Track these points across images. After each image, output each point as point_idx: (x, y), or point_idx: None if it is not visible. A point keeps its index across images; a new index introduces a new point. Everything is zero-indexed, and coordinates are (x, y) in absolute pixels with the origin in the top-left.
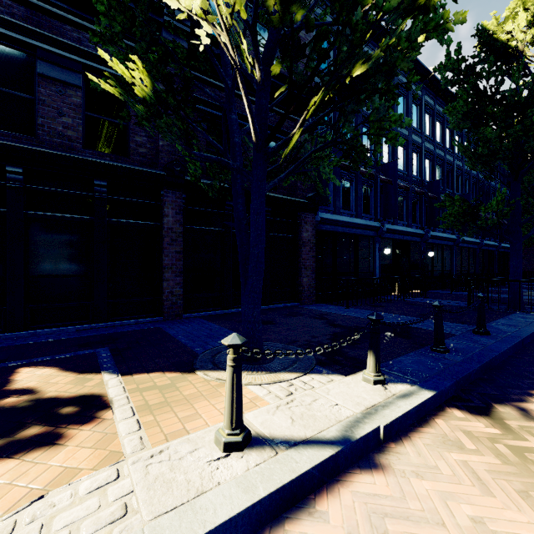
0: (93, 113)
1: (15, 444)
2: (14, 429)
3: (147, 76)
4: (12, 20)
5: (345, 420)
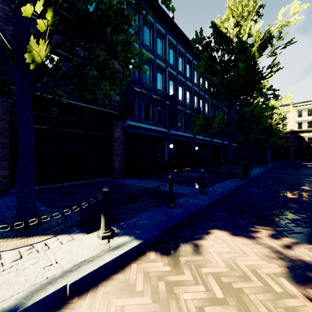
0: None
1: None
2: None
3: None
4: None
5: (38, 284)
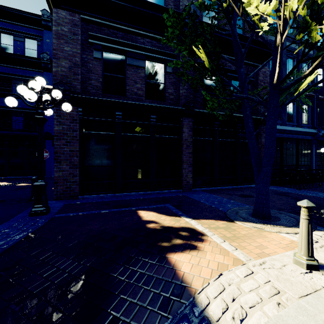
0: (149, 80)
1: (177, 246)
2: (168, 239)
3: (205, 55)
4: (118, 40)
5: None
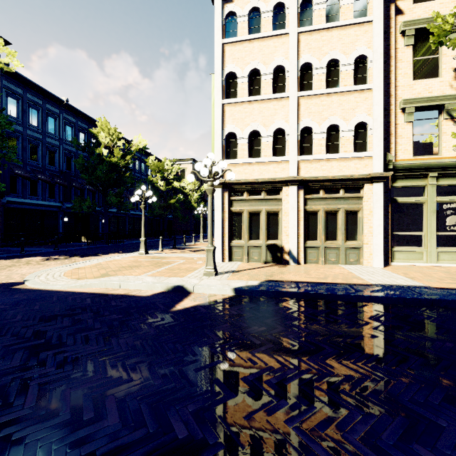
0: None
1: None
2: None
3: None
4: None
5: None
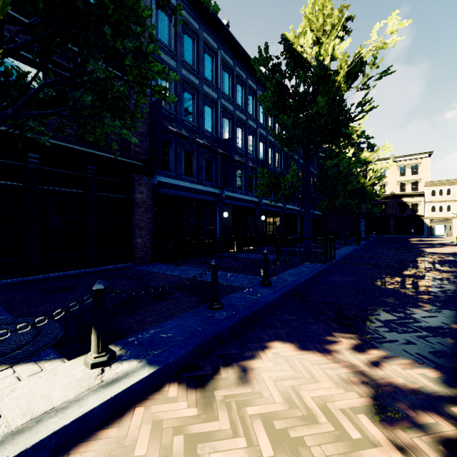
0: None
1: None
2: None
3: None
4: None
5: None
